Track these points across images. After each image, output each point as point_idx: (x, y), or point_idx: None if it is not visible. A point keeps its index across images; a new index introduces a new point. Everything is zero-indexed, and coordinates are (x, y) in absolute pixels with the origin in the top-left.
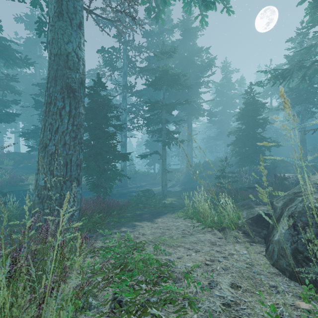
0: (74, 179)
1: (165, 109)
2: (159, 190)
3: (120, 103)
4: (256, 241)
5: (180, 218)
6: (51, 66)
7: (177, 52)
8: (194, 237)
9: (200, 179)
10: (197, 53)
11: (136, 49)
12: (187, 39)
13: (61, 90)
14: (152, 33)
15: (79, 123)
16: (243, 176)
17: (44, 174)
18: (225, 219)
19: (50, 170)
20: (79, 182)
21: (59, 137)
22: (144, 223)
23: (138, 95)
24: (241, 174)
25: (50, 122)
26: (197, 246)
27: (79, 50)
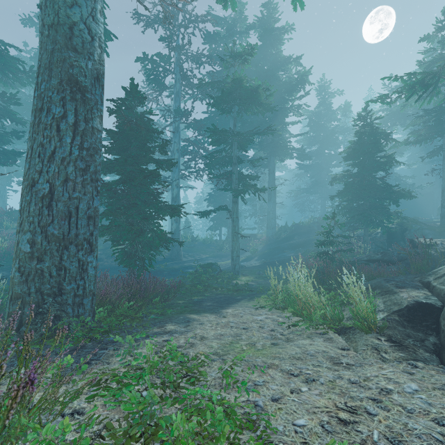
0: (83, 241)
1: (237, 140)
2: (228, 264)
3: (171, 138)
4: (421, 359)
5: (263, 309)
6: (44, 46)
7: (255, 54)
8: (295, 346)
9: (289, 249)
10: (283, 66)
11: (193, 59)
12: (267, 45)
13: (60, 86)
14: (217, 36)
15: (93, 146)
16: (354, 244)
17: (31, 232)
18: (343, 312)
19: (40, 225)
20: (93, 246)
21: (56, 168)
22: (205, 317)
23: (197, 126)
24: (351, 241)
25: (40, 142)
26: (305, 368)
27: (93, 22)
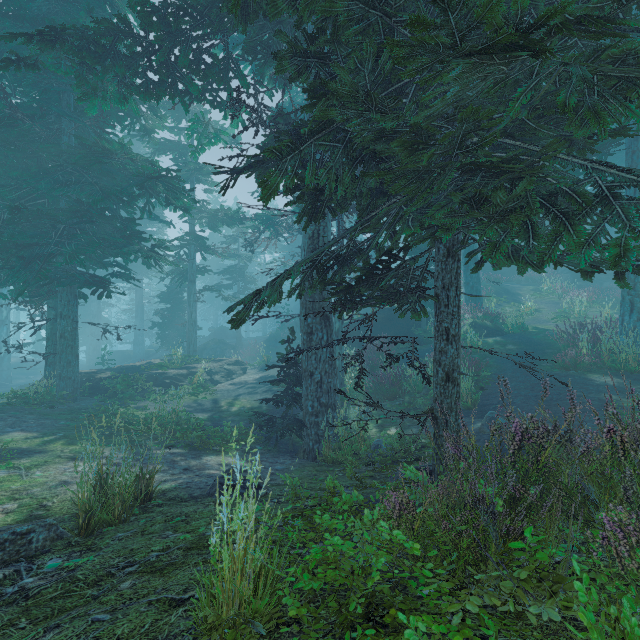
0: None
1: None
2: None
3: None
4: None
5: None
6: None
7: None
8: None
9: None
10: None
11: None
12: None
13: None
14: None
15: None
16: None
17: None
18: None
19: None
20: None
21: None
22: None
23: None
24: None
25: None
26: None
27: None
